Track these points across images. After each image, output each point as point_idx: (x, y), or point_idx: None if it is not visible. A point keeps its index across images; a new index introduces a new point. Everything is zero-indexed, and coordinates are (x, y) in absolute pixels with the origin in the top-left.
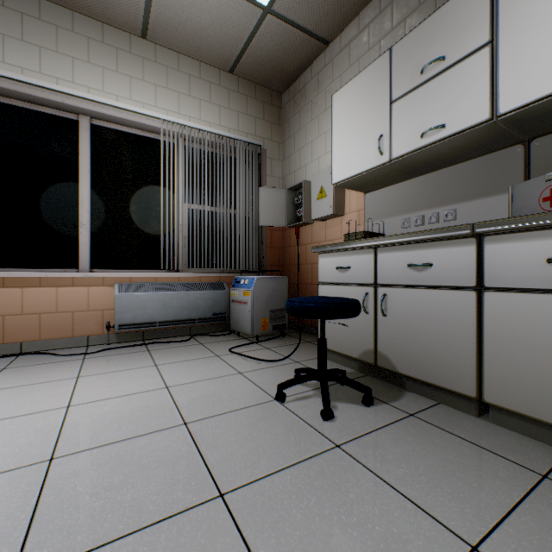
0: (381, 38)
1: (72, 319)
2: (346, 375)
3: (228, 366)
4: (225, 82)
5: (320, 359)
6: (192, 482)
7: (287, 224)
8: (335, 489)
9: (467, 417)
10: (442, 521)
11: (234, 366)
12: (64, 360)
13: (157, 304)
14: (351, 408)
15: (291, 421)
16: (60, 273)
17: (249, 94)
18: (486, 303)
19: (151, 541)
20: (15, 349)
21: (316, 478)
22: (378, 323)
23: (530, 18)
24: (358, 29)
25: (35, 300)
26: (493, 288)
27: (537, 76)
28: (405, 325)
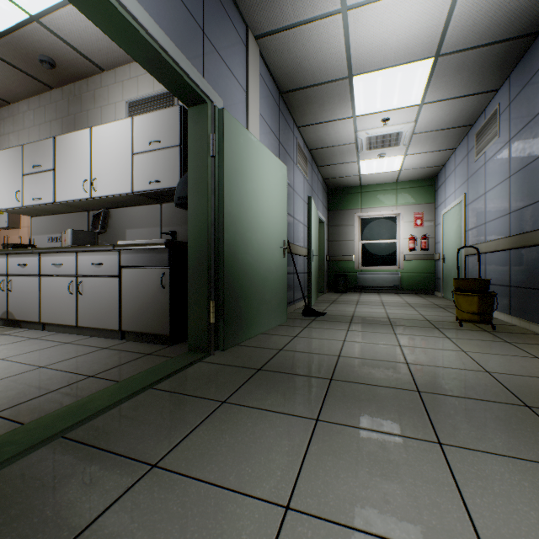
0: (41, 124)
1: None
2: None
3: None
4: None
5: None
6: None
7: None
8: None
9: (37, 331)
10: None
11: None
12: None
13: None
14: None
15: None
16: None
17: None
18: (42, 281)
19: None
20: None
21: None
22: (9, 296)
23: (63, 168)
24: (29, 108)
25: None
26: (43, 275)
27: (65, 192)
28: (19, 295)
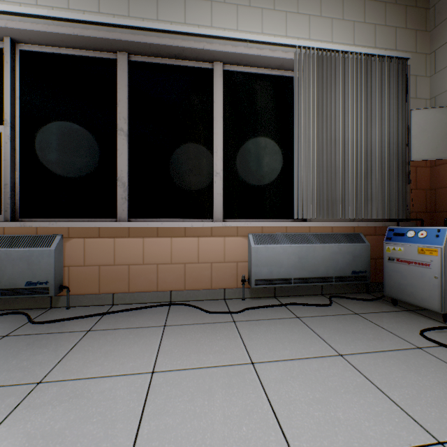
0: None
1: (210, 270)
2: None
3: None
4: None
5: None
6: None
7: None
8: None
9: None
10: None
11: None
12: (215, 321)
13: (291, 258)
14: None
15: None
16: (202, 223)
17: None
18: None
19: None
20: (166, 298)
21: None
22: None
23: None
24: None
25: (181, 250)
26: None
27: None
28: None
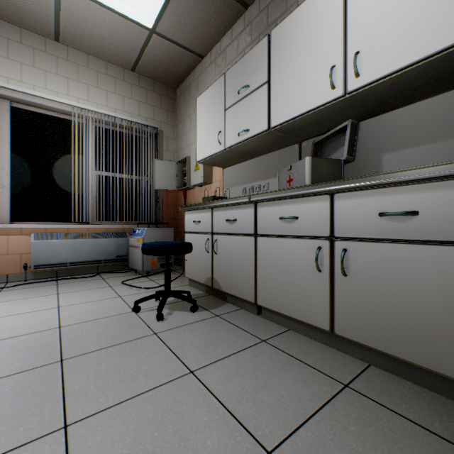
0: (232, 60)
1: None
2: (195, 295)
3: (114, 292)
4: (128, 78)
5: (165, 283)
6: (46, 356)
7: (177, 188)
8: (136, 353)
9: (250, 315)
10: (186, 362)
11: (118, 292)
12: None
13: (68, 249)
14: (182, 314)
15: (135, 322)
16: None
17: (149, 88)
18: (258, 244)
19: (4, 382)
20: None
21: (129, 349)
22: (213, 259)
23: (283, 71)
24: (220, 51)
25: None
26: (261, 235)
27: (286, 107)
28: (226, 259)
